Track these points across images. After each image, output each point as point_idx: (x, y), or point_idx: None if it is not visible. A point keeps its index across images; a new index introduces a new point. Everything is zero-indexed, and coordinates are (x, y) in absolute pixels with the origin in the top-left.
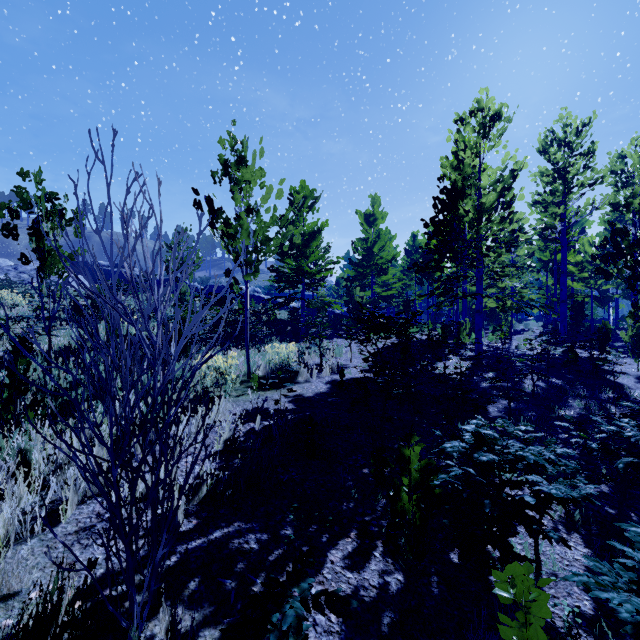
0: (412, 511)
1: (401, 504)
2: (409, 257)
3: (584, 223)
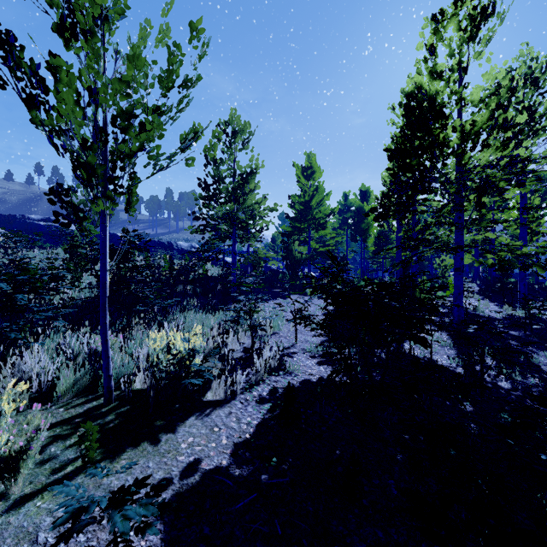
0: None
1: None
2: (341, 215)
3: None
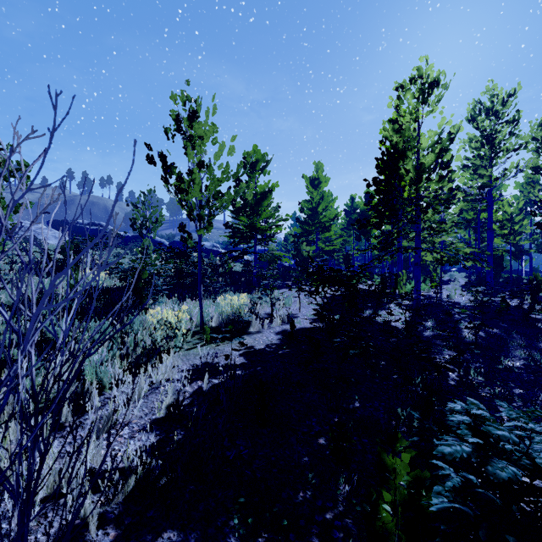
0: (397, 538)
1: (380, 523)
2: (348, 217)
3: (500, 187)
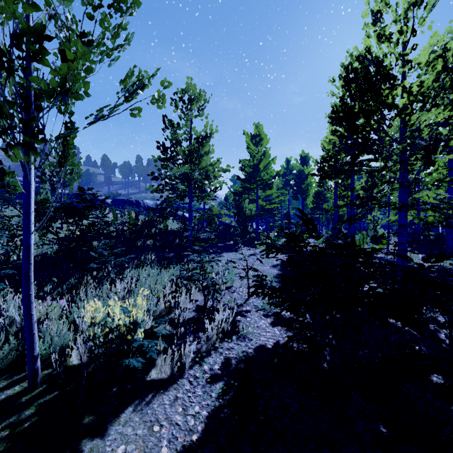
0: None
1: None
2: (284, 178)
3: None
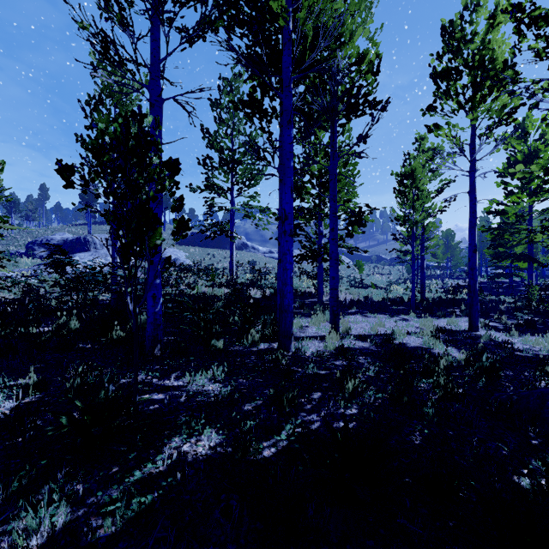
0: None
1: None
2: None
3: None
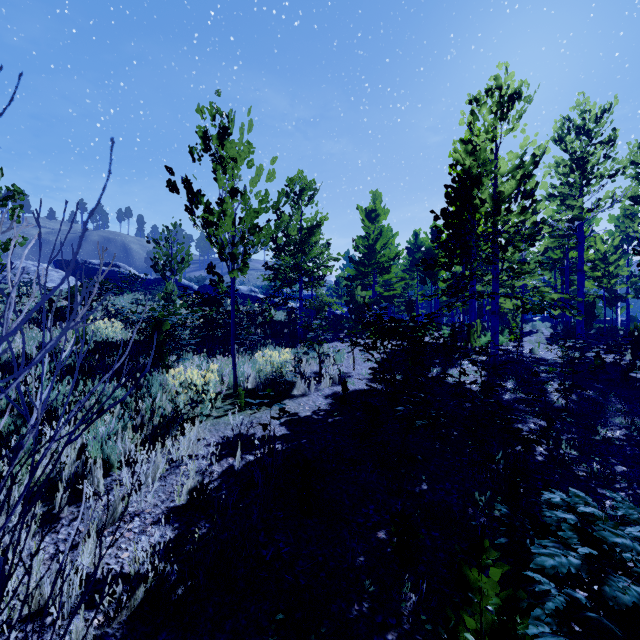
0: None
1: None
2: (411, 256)
3: (591, 221)
